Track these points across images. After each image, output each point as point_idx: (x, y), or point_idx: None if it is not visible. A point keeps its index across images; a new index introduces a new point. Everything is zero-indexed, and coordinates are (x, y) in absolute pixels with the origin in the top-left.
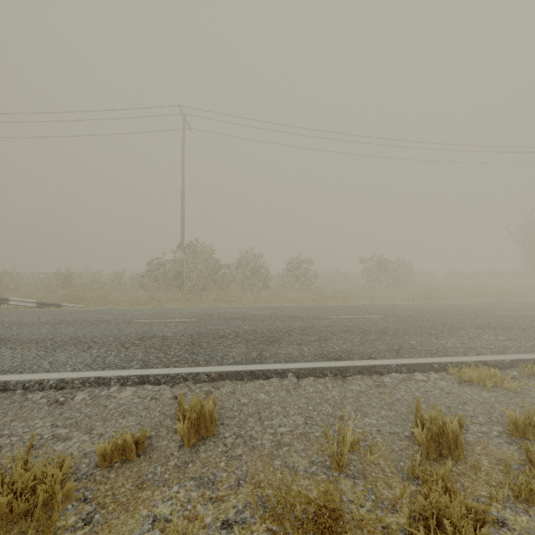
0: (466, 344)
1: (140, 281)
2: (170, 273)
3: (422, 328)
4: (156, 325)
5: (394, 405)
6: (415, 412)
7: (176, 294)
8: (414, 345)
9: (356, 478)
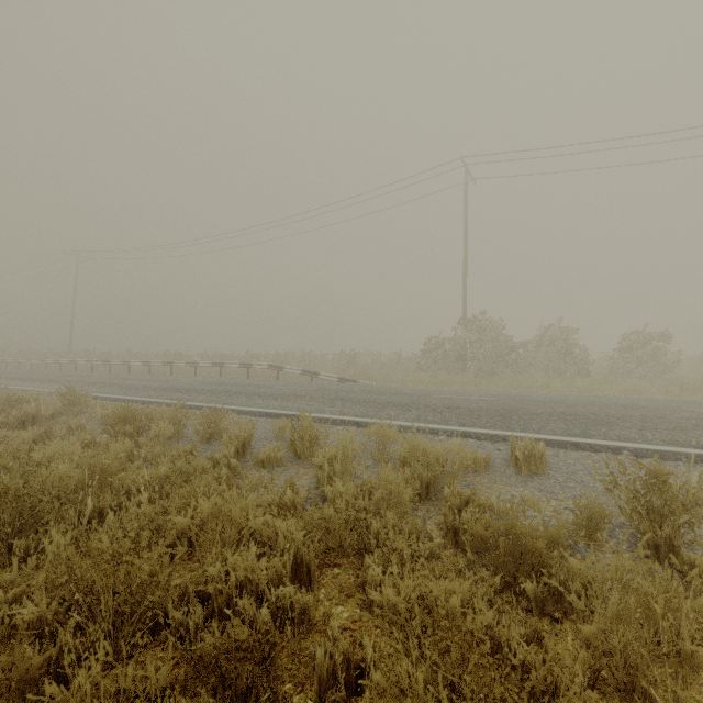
0: None
1: (418, 362)
2: (452, 354)
3: None
4: (456, 400)
5: None
6: None
7: (460, 377)
8: None
9: (702, 520)
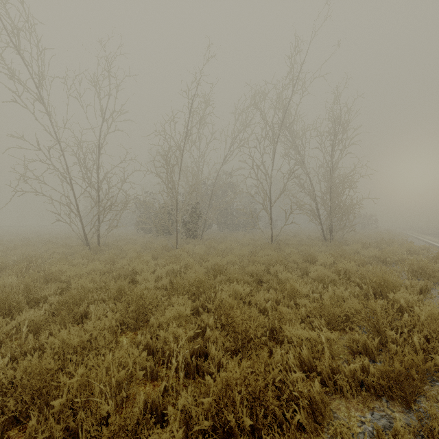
0: None
1: None
2: None
3: None
4: None
5: None
6: (402, 241)
7: None
8: None
9: None
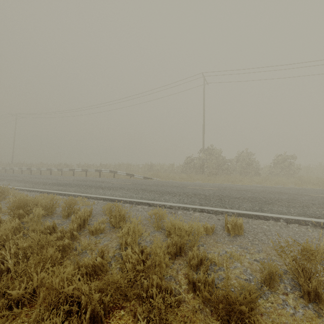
0: None
1: (182, 168)
2: (197, 165)
3: None
4: (199, 190)
5: None
6: None
7: (201, 176)
8: None
9: None
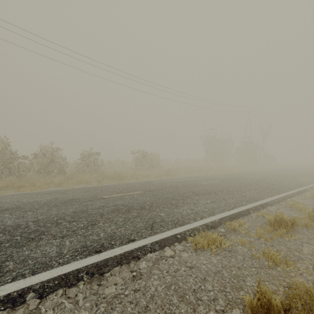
0: (193, 210)
1: None
2: None
3: (167, 199)
4: None
5: (148, 312)
6: None
7: None
8: (163, 217)
9: None
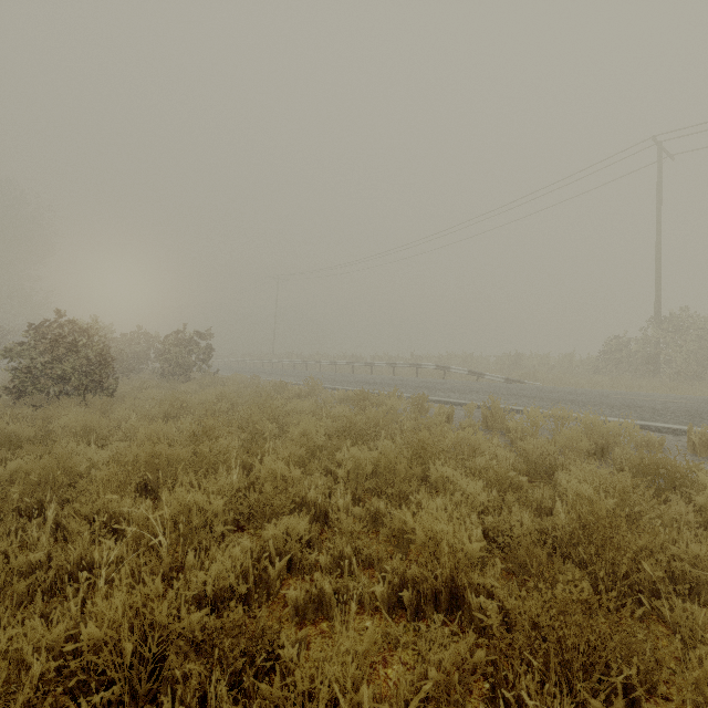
0: None
1: (595, 365)
2: (639, 356)
3: None
4: (639, 400)
5: None
6: None
7: (650, 381)
8: None
9: None
